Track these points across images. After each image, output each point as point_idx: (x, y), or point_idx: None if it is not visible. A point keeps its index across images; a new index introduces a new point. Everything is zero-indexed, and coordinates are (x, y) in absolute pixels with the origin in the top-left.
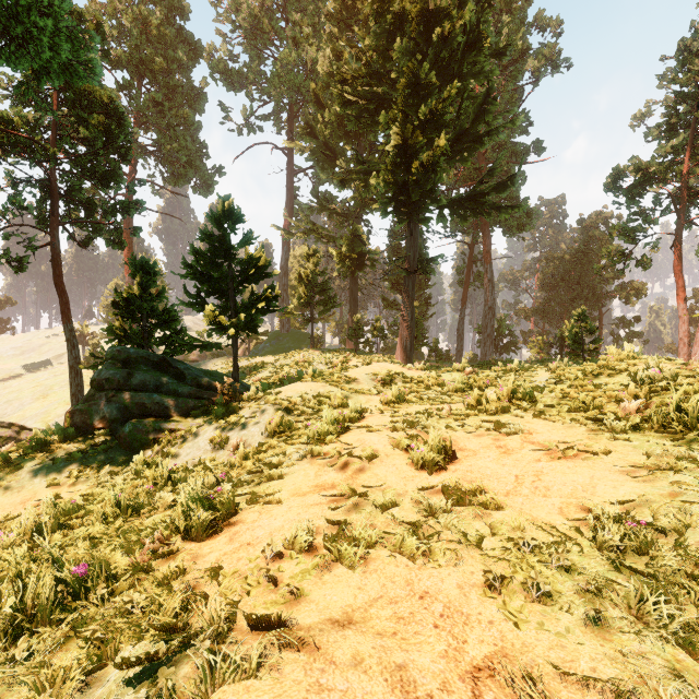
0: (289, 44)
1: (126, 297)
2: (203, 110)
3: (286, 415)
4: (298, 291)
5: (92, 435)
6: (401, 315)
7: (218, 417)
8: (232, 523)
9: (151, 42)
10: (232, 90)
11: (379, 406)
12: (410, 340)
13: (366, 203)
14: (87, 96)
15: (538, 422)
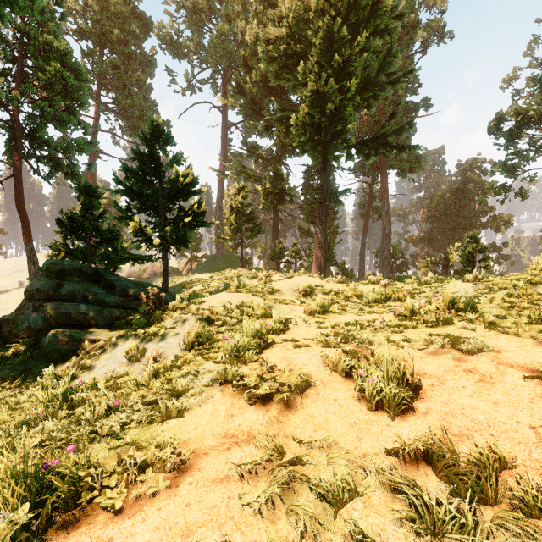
0: (223, 20)
1: (68, 216)
2: (154, 75)
3: (207, 326)
4: (230, 219)
5: (15, 345)
6: (316, 238)
7: (139, 327)
8: (72, 522)
9: (110, 18)
10: (176, 58)
11: (303, 317)
12: (323, 259)
13: (286, 149)
14: (46, 47)
15: (497, 336)
